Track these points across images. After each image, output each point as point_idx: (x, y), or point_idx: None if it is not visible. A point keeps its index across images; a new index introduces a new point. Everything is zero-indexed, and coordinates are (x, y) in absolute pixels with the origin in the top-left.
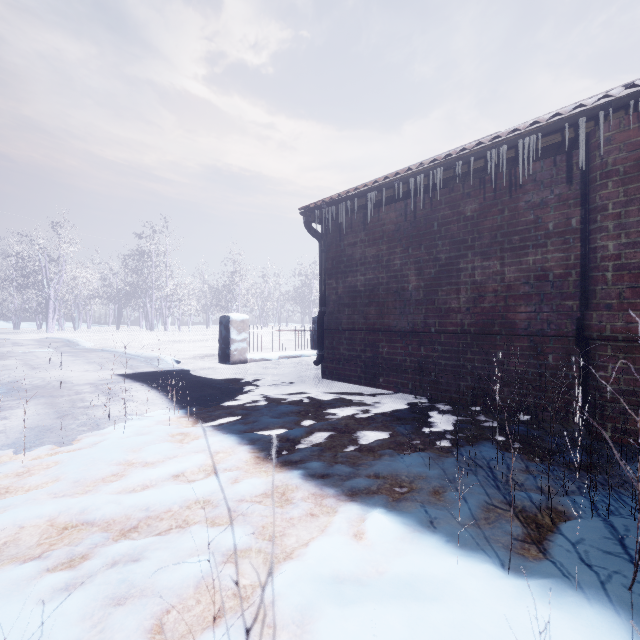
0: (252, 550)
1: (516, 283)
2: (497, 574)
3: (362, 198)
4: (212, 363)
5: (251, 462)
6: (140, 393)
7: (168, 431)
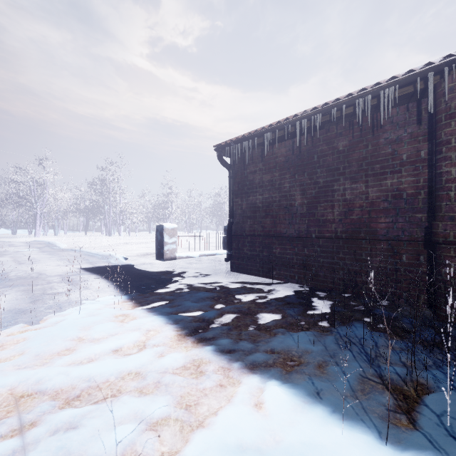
0: (171, 418)
1: (377, 200)
2: (376, 445)
3: (260, 137)
4: (151, 259)
5: (174, 339)
6: (95, 283)
7: (113, 313)
